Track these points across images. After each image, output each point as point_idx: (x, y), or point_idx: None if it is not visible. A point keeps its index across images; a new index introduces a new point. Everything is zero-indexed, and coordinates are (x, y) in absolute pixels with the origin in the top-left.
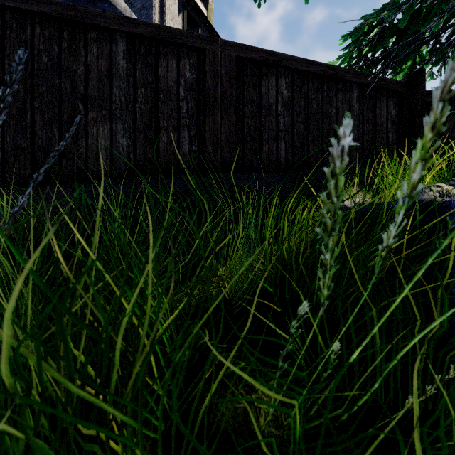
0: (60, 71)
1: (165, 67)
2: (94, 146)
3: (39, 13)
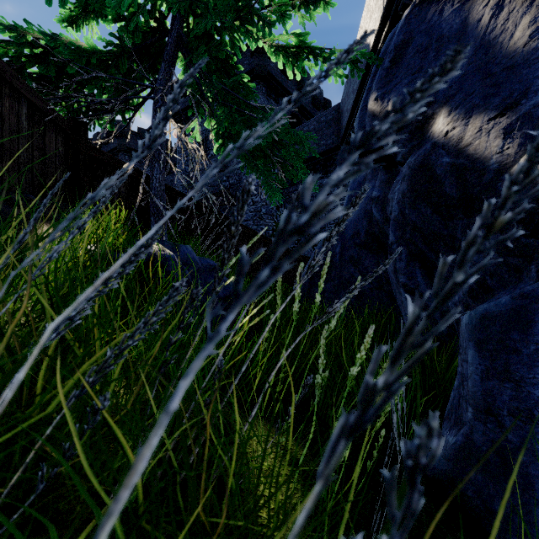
0: None
1: None
2: None
3: None
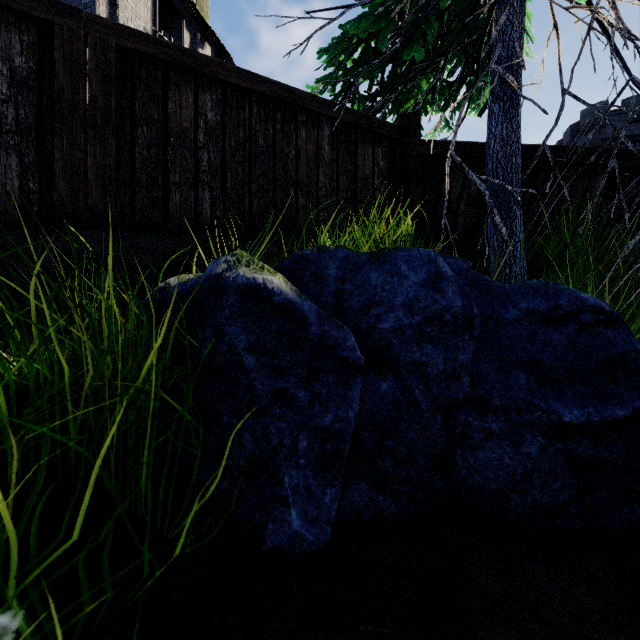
0: None
1: None
2: None
3: None
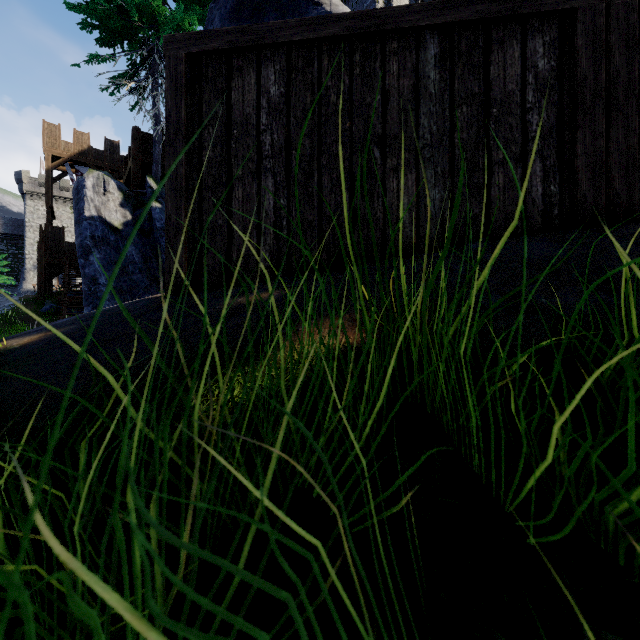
0: (351, 110)
1: (500, 62)
2: (393, 207)
3: (327, 39)
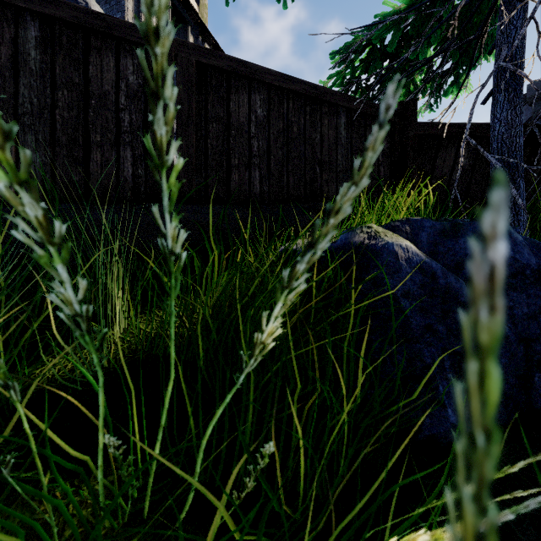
0: None
1: (98, 65)
2: None
3: None
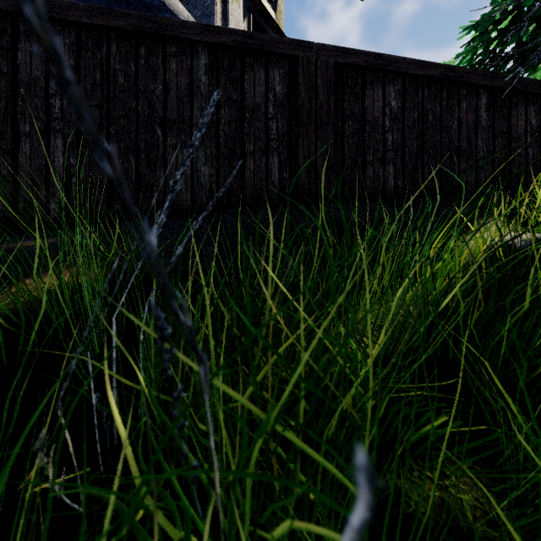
0: (137, 92)
1: (251, 80)
2: (173, 176)
3: (115, 29)
